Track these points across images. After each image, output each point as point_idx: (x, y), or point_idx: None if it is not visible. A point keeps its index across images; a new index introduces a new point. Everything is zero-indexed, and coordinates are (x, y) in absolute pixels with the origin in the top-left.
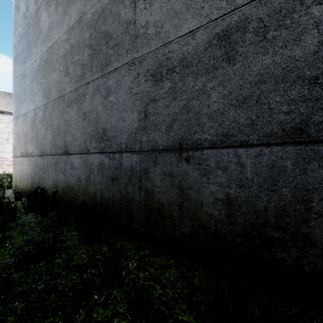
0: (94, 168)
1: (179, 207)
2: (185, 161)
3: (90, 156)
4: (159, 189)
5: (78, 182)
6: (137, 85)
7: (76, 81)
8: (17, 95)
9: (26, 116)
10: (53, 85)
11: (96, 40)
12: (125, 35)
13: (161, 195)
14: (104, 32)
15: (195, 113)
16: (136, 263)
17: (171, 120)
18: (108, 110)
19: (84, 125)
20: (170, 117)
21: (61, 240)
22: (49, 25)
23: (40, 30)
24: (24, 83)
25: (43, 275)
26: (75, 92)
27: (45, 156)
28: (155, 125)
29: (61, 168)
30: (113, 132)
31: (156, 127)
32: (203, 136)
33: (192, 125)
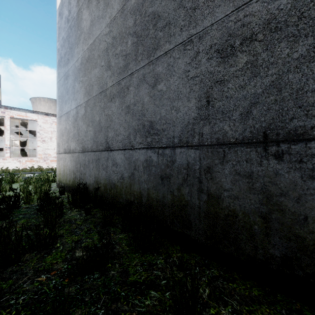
0: (139, 165)
1: (263, 219)
2: (274, 158)
3: (134, 152)
4: (229, 192)
5: (121, 180)
6: (196, 66)
7: (119, 73)
8: (60, 95)
9: (68, 114)
10: (94, 81)
11: (141, 25)
12: (179, 11)
13: (232, 200)
14: (151, 14)
15: (293, 91)
16: (207, 288)
17: (249, 104)
18: (157, 100)
19: (127, 119)
20: (248, 100)
21: (110, 245)
22: (90, 23)
23: (81, 30)
24: (67, 83)
25: (100, 293)
26: (117, 85)
27: (86, 153)
28: (223, 112)
29: (102, 164)
30: (162, 125)
31: (225, 115)
32: (308, 122)
33: (286, 108)
